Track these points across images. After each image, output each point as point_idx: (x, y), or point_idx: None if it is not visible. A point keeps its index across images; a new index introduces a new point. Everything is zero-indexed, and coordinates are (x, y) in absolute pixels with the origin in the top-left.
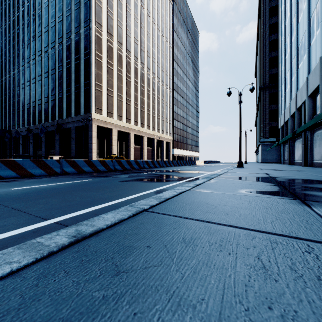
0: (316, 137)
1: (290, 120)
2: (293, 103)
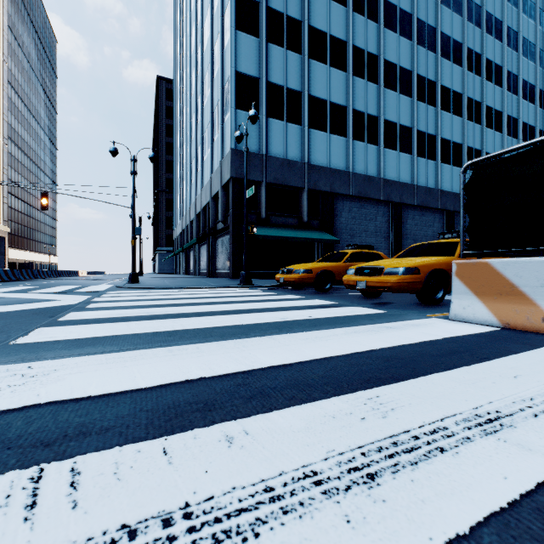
0: (191, 255)
1: (180, 236)
2: (181, 224)
